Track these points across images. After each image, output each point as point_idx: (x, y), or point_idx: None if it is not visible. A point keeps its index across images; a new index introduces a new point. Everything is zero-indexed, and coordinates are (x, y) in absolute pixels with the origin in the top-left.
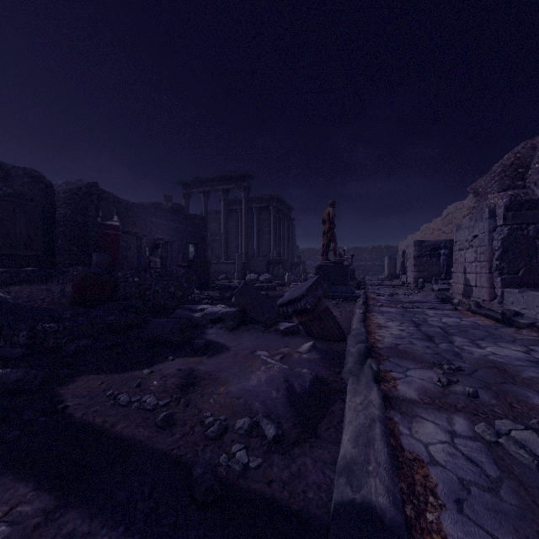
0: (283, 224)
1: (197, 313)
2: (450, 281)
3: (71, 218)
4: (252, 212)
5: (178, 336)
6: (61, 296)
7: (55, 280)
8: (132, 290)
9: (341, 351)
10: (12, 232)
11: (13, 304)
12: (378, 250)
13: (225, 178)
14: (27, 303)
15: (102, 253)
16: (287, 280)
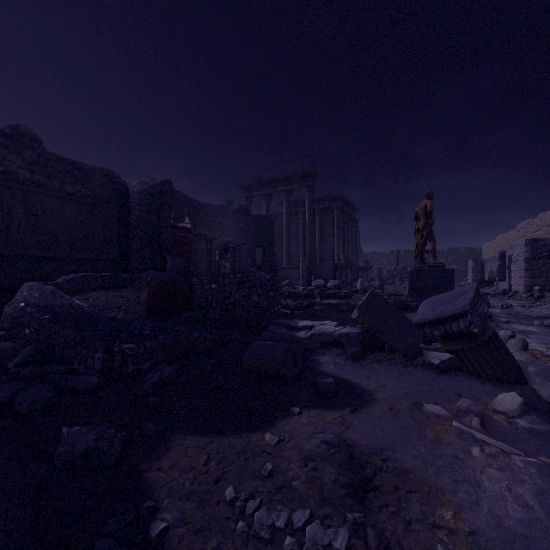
0: (347, 226)
1: (300, 332)
2: None
3: (145, 220)
4: (313, 214)
5: (291, 369)
6: (137, 304)
7: (130, 286)
8: (209, 298)
9: (548, 406)
10: (90, 235)
11: (89, 314)
12: (456, 253)
13: (287, 178)
14: (103, 312)
15: (176, 256)
16: (360, 287)
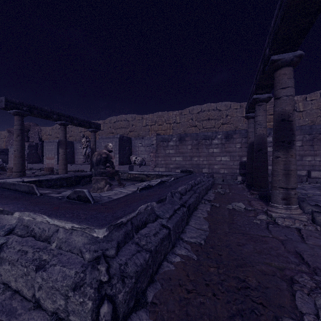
0: None
1: None
2: None
3: None
4: None
5: None
6: None
7: None
8: None
9: None
10: None
11: None
12: None
13: None
14: None
15: None
16: None
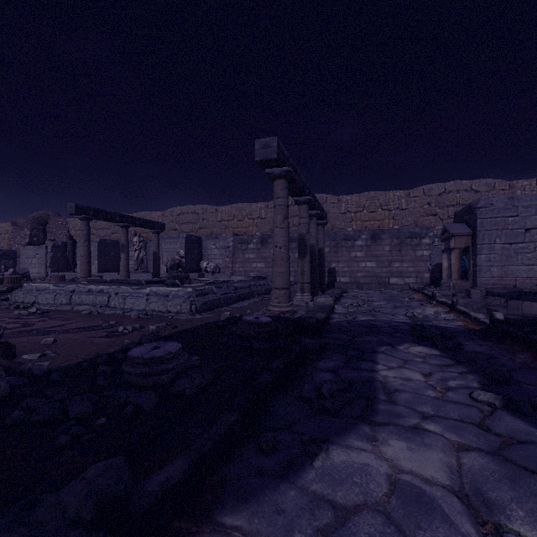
0: None
1: None
2: (6, 273)
3: None
4: None
5: None
6: None
7: None
8: None
9: None
10: None
11: None
12: None
13: None
14: None
15: None
16: None
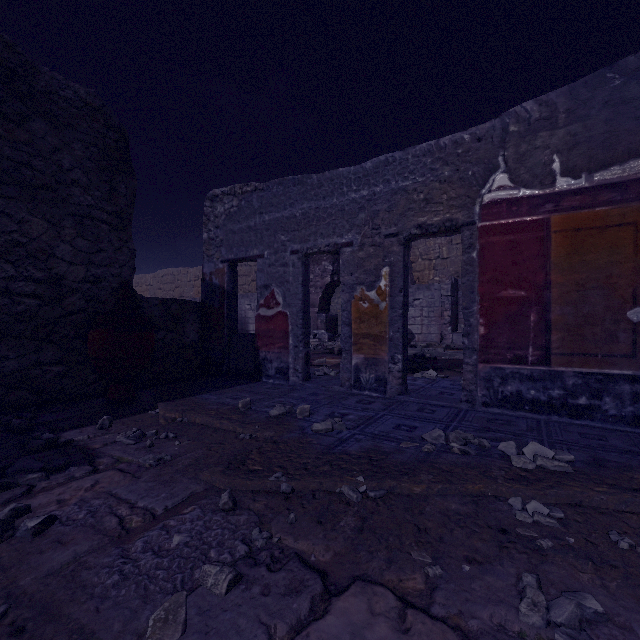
0: None
1: None
2: (316, 332)
3: None
4: None
5: None
6: None
7: None
8: None
9: None
10: None
11: None
12: None
13: None
14: None
15: None
16: None
